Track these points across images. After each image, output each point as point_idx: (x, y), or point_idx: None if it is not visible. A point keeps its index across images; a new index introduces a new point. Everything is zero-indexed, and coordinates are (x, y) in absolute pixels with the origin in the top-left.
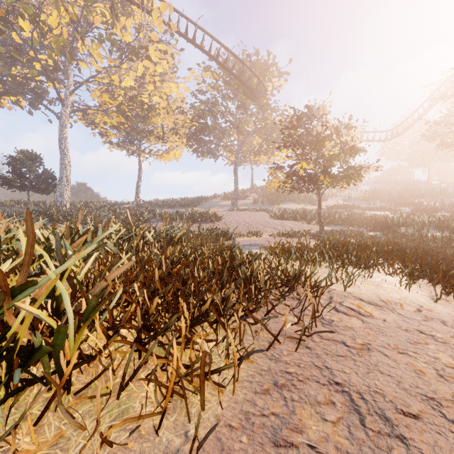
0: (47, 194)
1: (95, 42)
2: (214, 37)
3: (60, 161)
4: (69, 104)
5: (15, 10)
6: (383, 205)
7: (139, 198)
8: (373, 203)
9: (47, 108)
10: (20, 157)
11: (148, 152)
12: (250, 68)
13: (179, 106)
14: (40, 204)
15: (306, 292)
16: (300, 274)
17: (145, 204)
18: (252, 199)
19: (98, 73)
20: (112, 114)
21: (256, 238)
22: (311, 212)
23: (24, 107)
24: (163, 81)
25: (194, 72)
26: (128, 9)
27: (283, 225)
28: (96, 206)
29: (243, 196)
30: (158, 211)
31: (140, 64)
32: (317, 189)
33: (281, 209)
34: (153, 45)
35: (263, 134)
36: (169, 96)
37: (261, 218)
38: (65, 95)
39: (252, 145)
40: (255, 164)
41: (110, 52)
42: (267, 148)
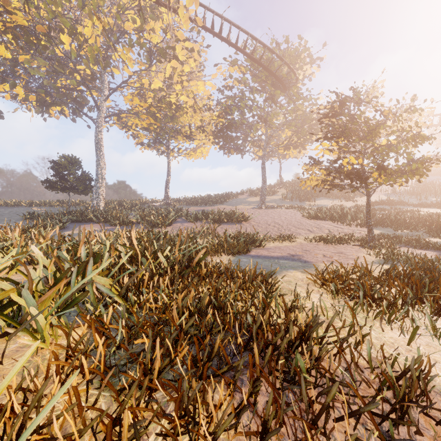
0: (86, 195)
1: (125, 48)
2: (241, 27)
3: (96, 163)
4: (104, 110)
5: (58, 27)
6: (438, 200)
7: (168, 196)
8: (424, 198)
9: (85, 114)
10: (62, 162)
11: (177, 151)
12: (280, 56)
13: (206, 103)
14: (80, 204)
15: (424, 419)
16: (411, 381)
17: (174, 202)
18: (281, 195)
19: (129, 78)
20: (142, 116)
21: (289, 244)
22: (351, 210)
23: (69, 116)
24: (190, 81)
25: (221, 68)
26: (156, 10)
27: (318, 226)
28: (128, 205)
29: (271, 191)
30: (184, 210)
31: (168, 65)
32: (366, 187)
33: (314, 206)
34: (180, 44)
35: (293, 126)
36: (197, 94)
37: (292, 217)
38: (101, 101)
39: (280, 139)
40: (284, 158)
41: (139, 56)
42: (297, 141)
